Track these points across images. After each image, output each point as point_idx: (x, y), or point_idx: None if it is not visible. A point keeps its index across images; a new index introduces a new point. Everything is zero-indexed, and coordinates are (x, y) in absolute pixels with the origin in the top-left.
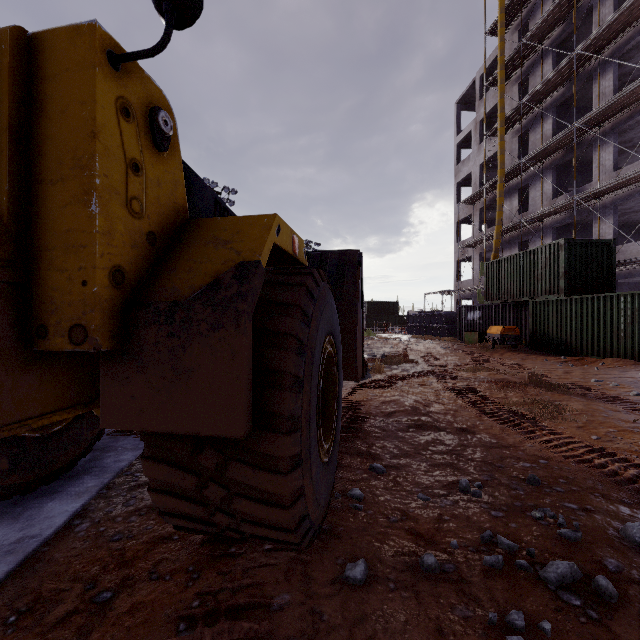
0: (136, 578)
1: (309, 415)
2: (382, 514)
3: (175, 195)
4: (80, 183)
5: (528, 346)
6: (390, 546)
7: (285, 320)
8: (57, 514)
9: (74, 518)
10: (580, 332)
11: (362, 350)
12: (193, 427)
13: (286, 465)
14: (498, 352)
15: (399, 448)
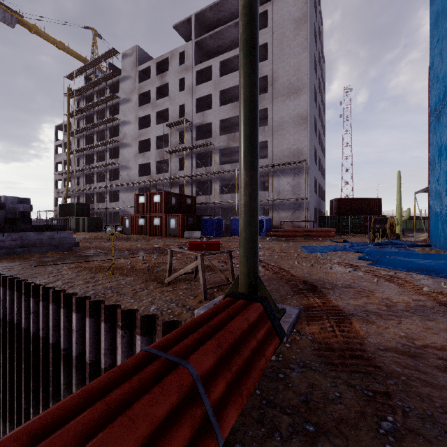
0: None
1: None
2: None
3: None
4: None
5: None
6: None
7: None
8: None
9: None
10: (78, 226)
11: None
12: None
13: None
14: None
15: None
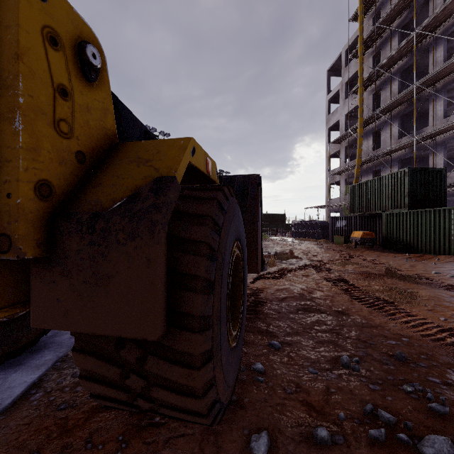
0: (73, 447)
1: (219, 313)
2: (280, 386)
3: (104, 121)
4: (5, 102)
5: (381, 246)
6: (288, 417)
7: (198, 229)
8: (17, 384)
9: (31, 388)
10: (420, 236)
11: (261, 250)
12: (112, 329)
13: (198, 360)
14: (359, 250)
15: (291, 327)
